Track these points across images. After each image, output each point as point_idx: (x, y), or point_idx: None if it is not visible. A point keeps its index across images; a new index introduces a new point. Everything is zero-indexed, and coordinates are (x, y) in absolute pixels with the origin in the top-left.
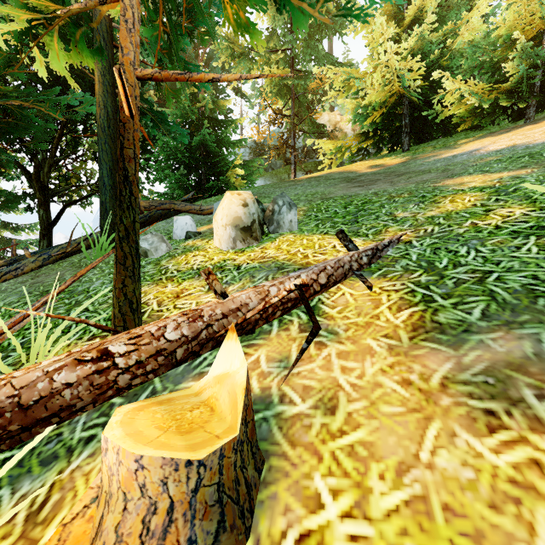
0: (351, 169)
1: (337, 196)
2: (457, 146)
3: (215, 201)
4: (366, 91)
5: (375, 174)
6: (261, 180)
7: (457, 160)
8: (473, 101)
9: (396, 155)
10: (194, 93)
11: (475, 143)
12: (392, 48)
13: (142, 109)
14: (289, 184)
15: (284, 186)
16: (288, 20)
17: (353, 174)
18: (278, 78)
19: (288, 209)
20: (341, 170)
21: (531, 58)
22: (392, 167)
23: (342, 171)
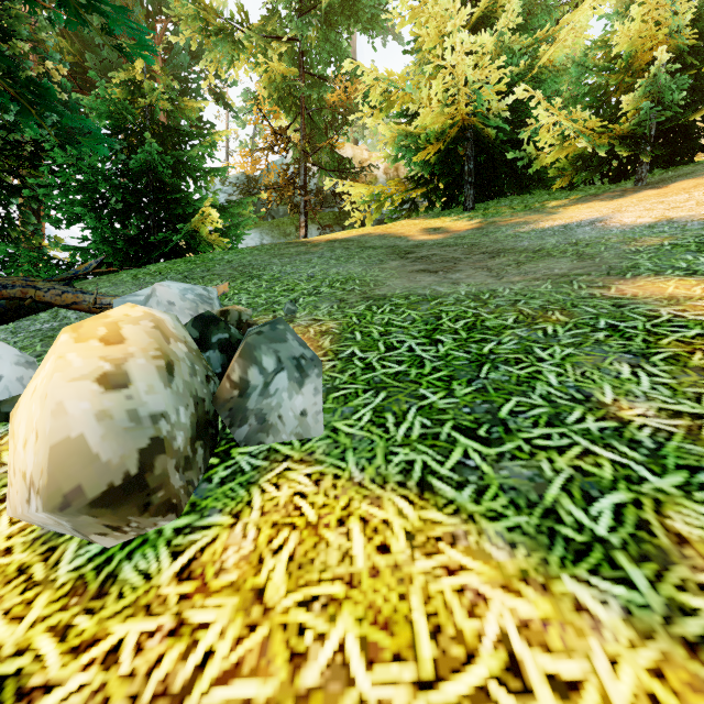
0: (396, 232)
1: (396, 294)
2: (553, 211)
3: (155, 275)
4: (414, 115)
5: (445, 247)
6: (255, 232)
7: (583, 236)
8: (581, 144)
9: (457, 214)
10: (136, 80)
11: (582, 208)
12: (466, 43)
13: None
14: (297, 250)
15: (289, 255)
16: None
17: (404, 241)
18: (281, 79)
19: (293, 380)
20: (380, 232)
21: (657, 91)
22: (465, 235)
23: (383, 234)
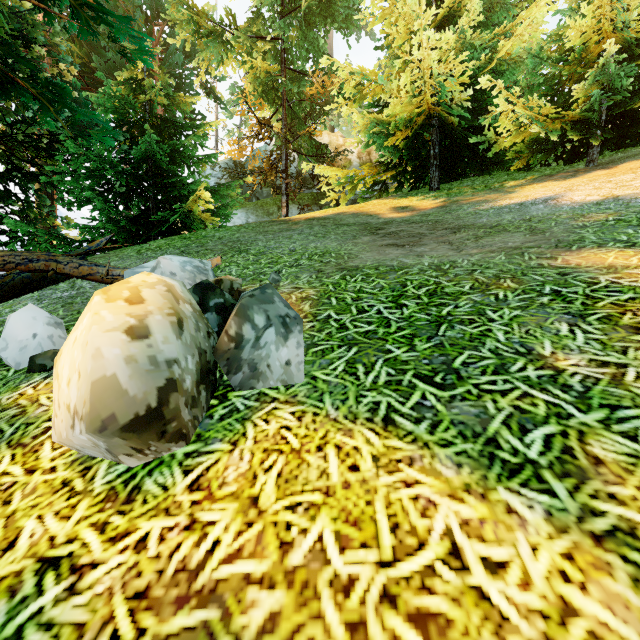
0: (368, 211)
1: (367, 265)
2: (511, 190)
3: (156, 251)
4: (384, 105)
5: (411, 224)
6: (241, 212)
7: (536, 213)
8: (536, 130)
9: (424, 194)
10: (138, 79)
11: (537, 188)
12: (430, 40)
13: (4, 76)
14: (279, 227)
15: (273, 232)
16: (278, 2)
17: (375, 218)
18: (265, 75)
19: (280, 335)
20: (353, 211)
21: (606, 80)
22: (430, 213)
23: (356, 212)
